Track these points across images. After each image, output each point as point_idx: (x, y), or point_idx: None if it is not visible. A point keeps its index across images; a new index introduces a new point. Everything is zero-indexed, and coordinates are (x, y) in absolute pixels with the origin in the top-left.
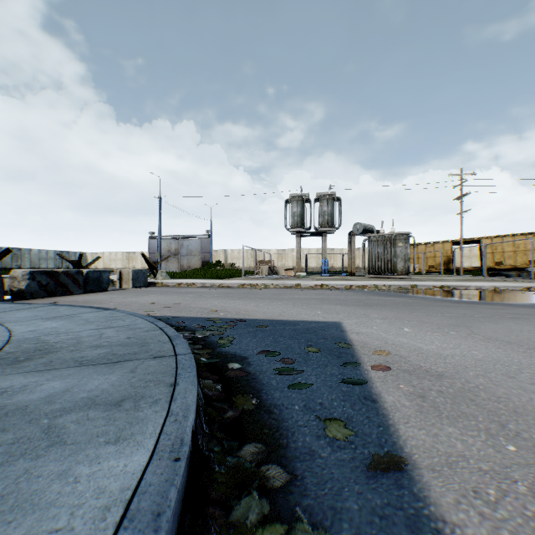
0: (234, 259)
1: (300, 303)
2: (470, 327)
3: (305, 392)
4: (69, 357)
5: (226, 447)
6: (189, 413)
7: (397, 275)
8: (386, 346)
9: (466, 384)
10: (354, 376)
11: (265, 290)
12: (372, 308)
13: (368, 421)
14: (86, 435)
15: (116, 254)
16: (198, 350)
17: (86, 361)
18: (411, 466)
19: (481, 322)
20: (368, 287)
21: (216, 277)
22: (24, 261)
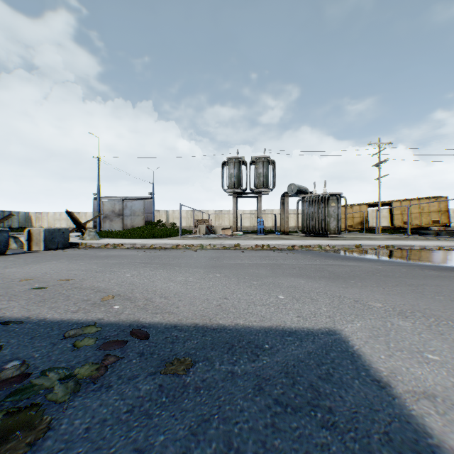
0: (175, 219)
1: (246, 273)
2: None
3: None
4: None
5: None
6: None
7: (330, 234)
8: None
9: None
10: None
11: (201, 252)
12: (352, 285)
13: None
14: None
15: (61, 214)
16: None
17: None
18: None
19: None
20: (311, 248)
21: (153, 236)
22: None
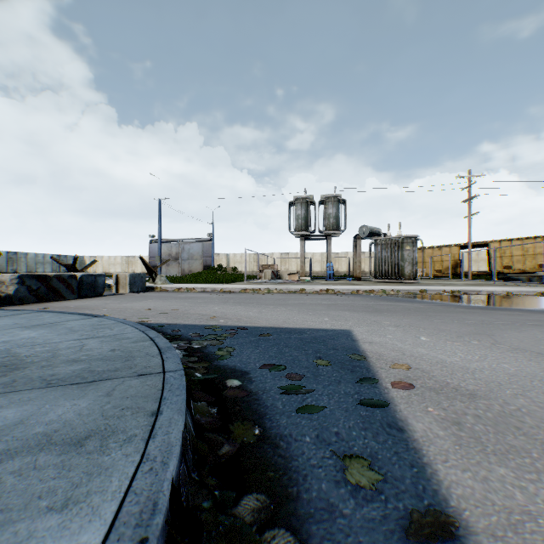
0: (236, 263)
1: (305, 308)
2: (492, 335)
3: (317, 417)
4: (37, 375)
5: (218, 501)
6: (170, 457)
7: (404, 279)
8: (404, 358)
9: (505, 406)
10: (373, 396)
11: (268, 295)
12: (382, 315)
13: (397, 459)
14: (25, 495)
15: (115, 258)
16: (193, 364)
17: (56, 380)
18: (464, 529)
19: (503, 329)
20: (375, 292)
21: (218, 281)
22: (20, 265)
